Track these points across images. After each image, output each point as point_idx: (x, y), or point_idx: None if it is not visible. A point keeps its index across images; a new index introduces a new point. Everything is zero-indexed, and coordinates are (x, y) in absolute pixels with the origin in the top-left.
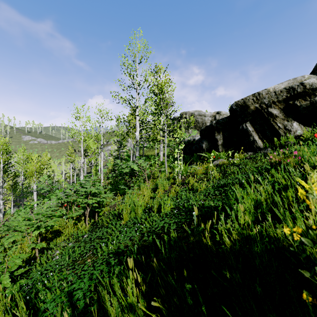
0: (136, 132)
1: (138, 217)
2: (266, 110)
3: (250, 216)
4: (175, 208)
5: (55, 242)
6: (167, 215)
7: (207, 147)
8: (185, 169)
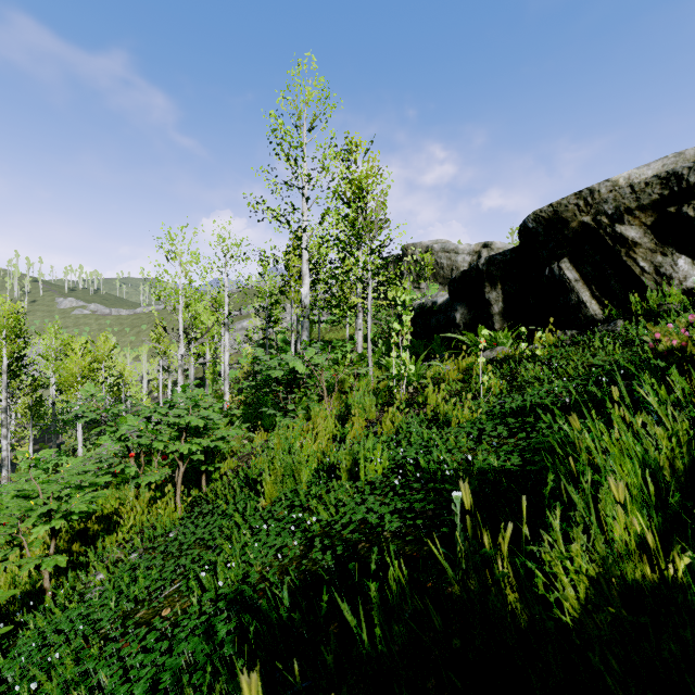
0: (303, 286)
1: (302, 492)
2: (610, 229)
3: (643, 516)
4: (393, 469)
5: (101, 547)
6: (375, 486)
7: (467, 319)
8: (417, 371)
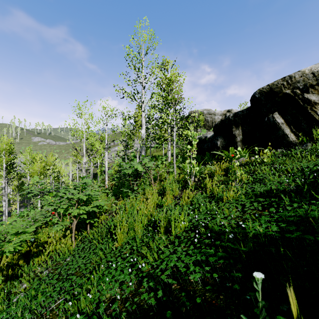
0: (142, 129)
1: (137, 240)
2: (301, 96)
3: None
4: (191, 227)
5: (31, 265)
6: (180, 238)
7: (223, 144)
8: (199, 170)
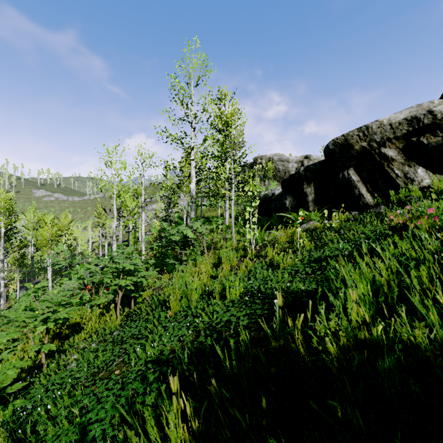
0: (192, 183)
1: (192, 306)
2: (378, 150)
3: (366, 308)
4: (246, 293)
5: (72, 341)
6: (235, 303)
7: (292, 204)
8: (261, 236)
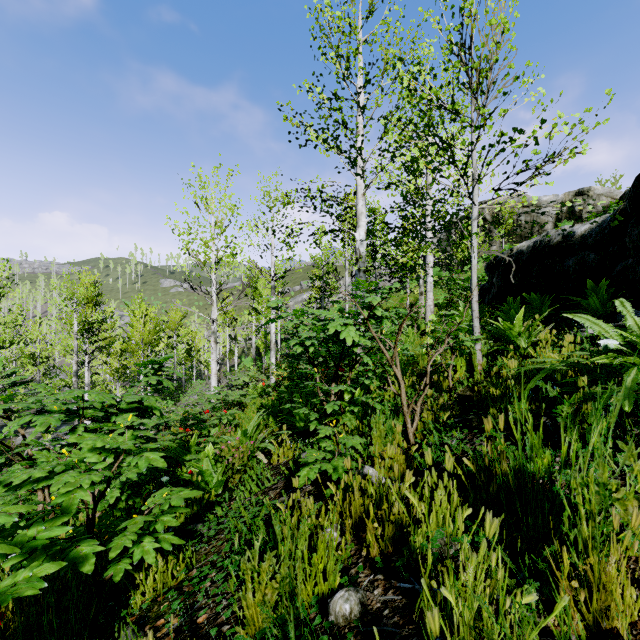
0: (358, 229)
1: None
2: None
3: None
4: None
5: None
6: None
7: None
8: None
